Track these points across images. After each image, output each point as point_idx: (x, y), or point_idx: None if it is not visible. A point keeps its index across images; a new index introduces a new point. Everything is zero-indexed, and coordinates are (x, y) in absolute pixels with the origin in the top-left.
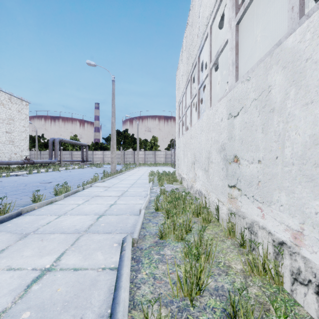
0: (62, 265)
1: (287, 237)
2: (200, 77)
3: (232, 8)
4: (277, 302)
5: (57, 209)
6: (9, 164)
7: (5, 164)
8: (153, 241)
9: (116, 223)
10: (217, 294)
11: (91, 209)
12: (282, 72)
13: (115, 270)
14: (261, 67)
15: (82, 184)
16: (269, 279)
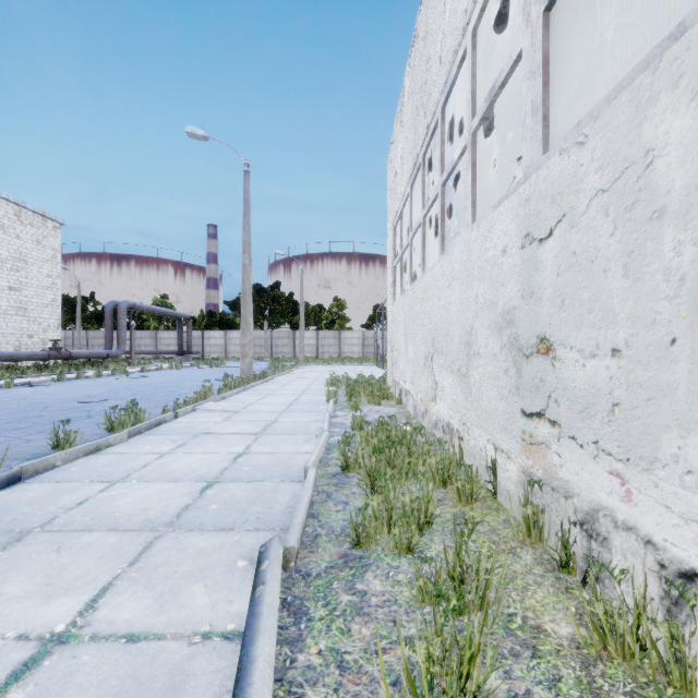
0: (97, 624)
1: None
2: (445, 156)
3: None
4: None
5: (107, 466)
6: (14, 359)
7: (6, 360)
8: (338, 554)
9: (248, 502)
10: None
11: (189, 465)
12: (691, 107)
13: (237, 642)
14: (623, 104)
15: (175, 406)
16: (654, 673)
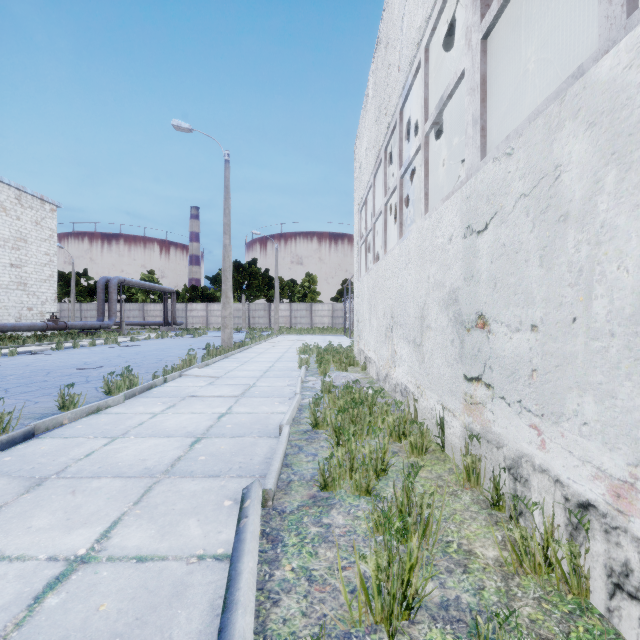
0: (112, 549)
1: (598, 493)
2: (403, 152)
3: (473, 6)
4: (579, 638)
5: (108, 424)
6: (16, 329)
7: (9, 330)
8: (308, 496)
9: (231, 454)
10: (447, 617)
11: (179, 423)
12: (586, 135)
13: (226, 562)
14: (539, 126)
15: (164, 372)
16: (558, 583)
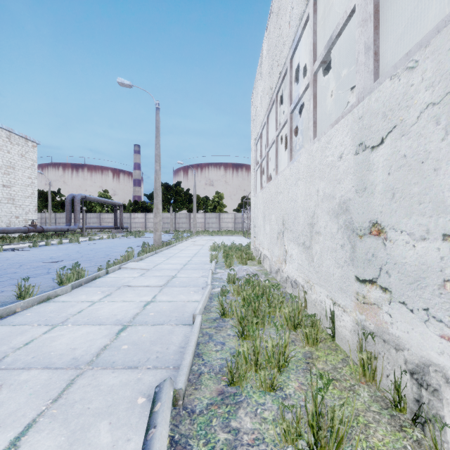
0: None
1: None
2: (293, 93)
3: None
4: None
5: (53, 312)
6: (5, 232)
7: (0, 233)
8: (216, 391)
9: (150, 342)
10: None
11: (111, 311)
12: None
13: None
14: None
15: (107, 265)
16: None
